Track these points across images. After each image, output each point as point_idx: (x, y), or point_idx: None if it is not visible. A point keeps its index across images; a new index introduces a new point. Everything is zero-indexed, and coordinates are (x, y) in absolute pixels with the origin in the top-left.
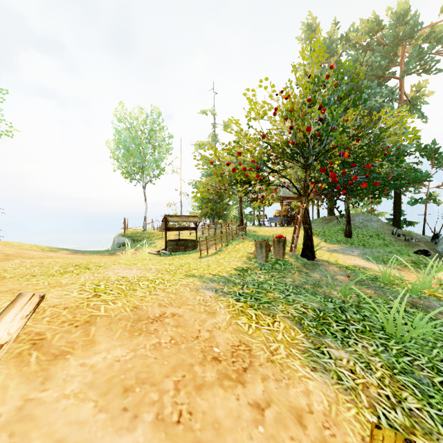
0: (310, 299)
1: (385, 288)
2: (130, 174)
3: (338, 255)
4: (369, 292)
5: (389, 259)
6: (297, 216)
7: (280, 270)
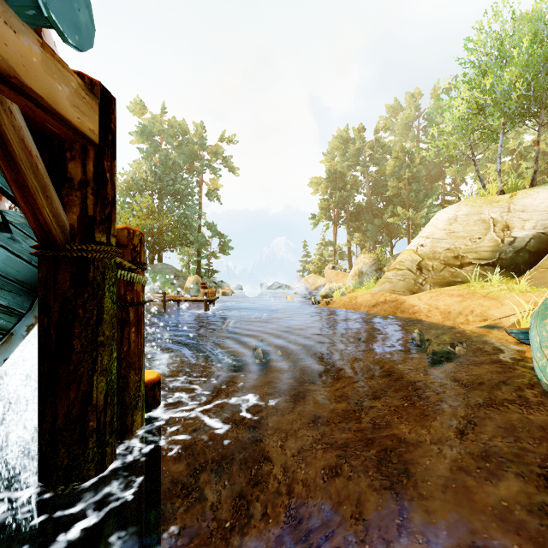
0: None
1: None
2: None
3: None
4: None
5: None
6: None
7: None
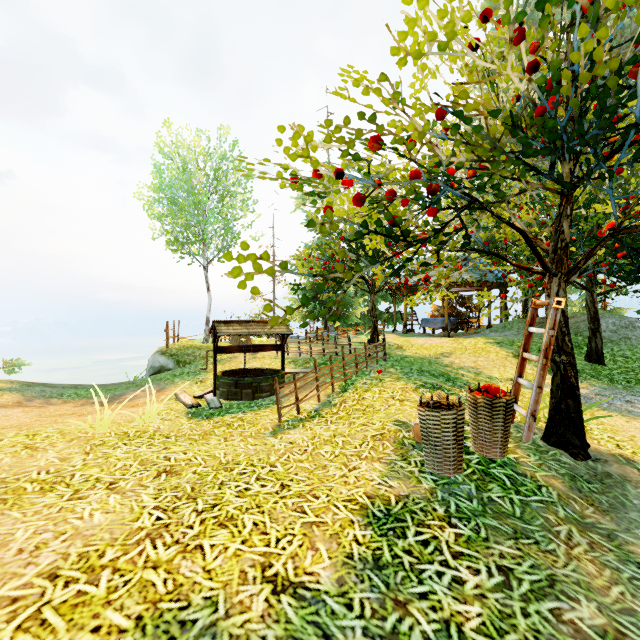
0: None
1: None
2: (181, 246)
3: (615, 420)
4: None
5: None
6: (531, 329)
7: (513, 517)
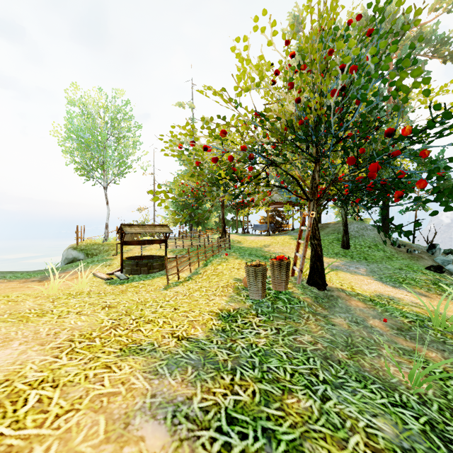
0: (366, 402)
1: (449, 343)
2: (87, 172)
3: (346, 276)
4: (435, 358)
5: (405, 280)
6: (302, 227)
7: (286, 313)
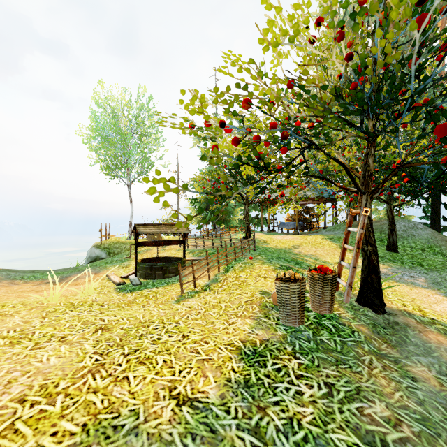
0: None
1: None
2: (111, 170)
3: (403, 289)
4: None
5: None
6: (349, 229)
7: (336, 351)
